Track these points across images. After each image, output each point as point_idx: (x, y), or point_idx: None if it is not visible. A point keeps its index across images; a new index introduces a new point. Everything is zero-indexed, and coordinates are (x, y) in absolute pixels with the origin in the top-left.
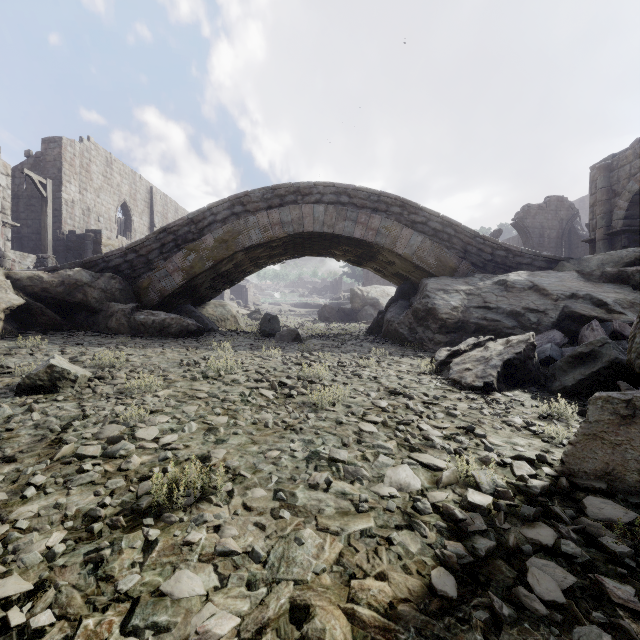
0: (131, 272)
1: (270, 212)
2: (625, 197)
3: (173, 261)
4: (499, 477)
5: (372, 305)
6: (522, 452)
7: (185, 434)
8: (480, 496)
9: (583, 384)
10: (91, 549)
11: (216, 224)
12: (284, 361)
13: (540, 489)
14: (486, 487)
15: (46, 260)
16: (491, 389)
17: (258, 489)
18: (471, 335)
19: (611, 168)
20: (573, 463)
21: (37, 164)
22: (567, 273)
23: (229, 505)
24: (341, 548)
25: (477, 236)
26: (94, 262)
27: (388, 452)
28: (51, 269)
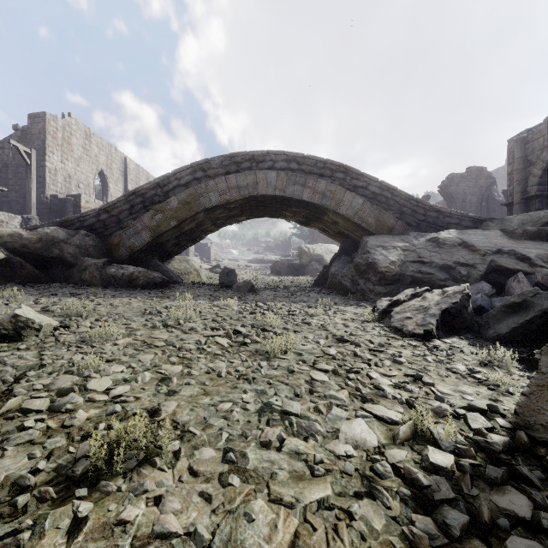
0: (104, 230)
1: (228, 177)
2: (539, 166)
3: (141, 221)
4: (455, 430)
5: (317, 261)
6: (472, 401)
7: (138, 385)
8: (441, 455)
9: (517, 332)
10: (9, 530)
11: (180, 188)
12: (239, 310)
13: (502, 446)
14: (445, 444)
15: (30, 220)
16: (431, 336)
17: (207, 449)
18: (407, 286)
19: (526, 141)
20: (528, 415)
21: (24, 137)
22: (492, 231)
23: (174, 469)
24: (296, 525)
25: (411, 199)
26: (70, 221)
27: (341, 403)
28: (32, 228)
